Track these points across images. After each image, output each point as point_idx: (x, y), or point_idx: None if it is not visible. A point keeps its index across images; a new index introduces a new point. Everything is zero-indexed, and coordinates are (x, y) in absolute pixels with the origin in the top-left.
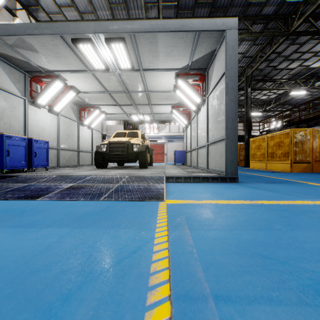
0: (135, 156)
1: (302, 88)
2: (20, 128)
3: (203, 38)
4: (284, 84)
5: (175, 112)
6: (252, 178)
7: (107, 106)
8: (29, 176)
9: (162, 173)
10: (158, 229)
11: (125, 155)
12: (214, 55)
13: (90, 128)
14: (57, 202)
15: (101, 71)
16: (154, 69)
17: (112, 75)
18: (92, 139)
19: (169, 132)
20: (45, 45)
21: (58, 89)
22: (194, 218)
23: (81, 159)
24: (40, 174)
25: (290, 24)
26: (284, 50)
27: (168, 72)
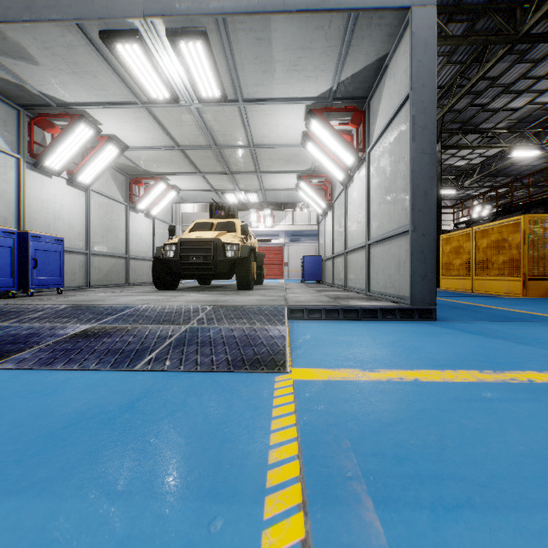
0: (230, 267)
1: (532, 144)
2: (9, 213)
3: (363, 28)
4: (499, 138)
5: (304, 187)
6: (458, 309)
7: (180, 175)
8: (11, 306)
9: (280, 301)
10: (272, 503)
11: (210, 265)
12: (383, 67)
13: (149, 216)
14: (30, 376)
15: (164, 103)
16: (266, 100)
17: (185, 113)
18: (154, 237)
19: (292, 224)
20: (49, 48)
21: (84, 141)
22: (376, 442)
23: (132, 272)
24: (37, 303)
25: (518, 21)
26: (503, 73)
27: (292, 106)
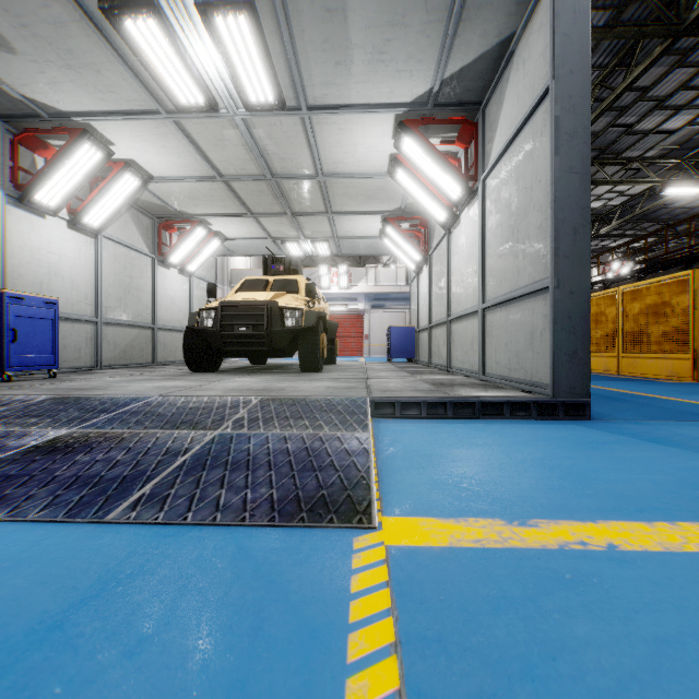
0: (291, 341)
1: (691, 179)
2: None
3: None
4: (648, 171)
5: (392, 233)
6: (614, 401)
7: (225, 218)
8: None
9: (360, 389)
10: None
11: (262, 338)
12: (506, 54)
13: (185, 273)
14: None
15: (197, 112)
16: (339, 107)
17: (228, 128)
18: (192, 301)
19: (374, 285)
20: (29, 26)
21: (89, 167)
22: None
23: (161, 347)
24: (6, 393)
25: (683, 7)
26: (658, 81)
27: (377, 117)
